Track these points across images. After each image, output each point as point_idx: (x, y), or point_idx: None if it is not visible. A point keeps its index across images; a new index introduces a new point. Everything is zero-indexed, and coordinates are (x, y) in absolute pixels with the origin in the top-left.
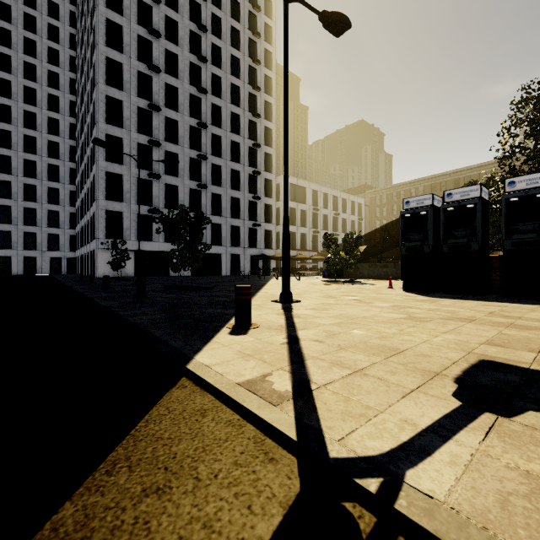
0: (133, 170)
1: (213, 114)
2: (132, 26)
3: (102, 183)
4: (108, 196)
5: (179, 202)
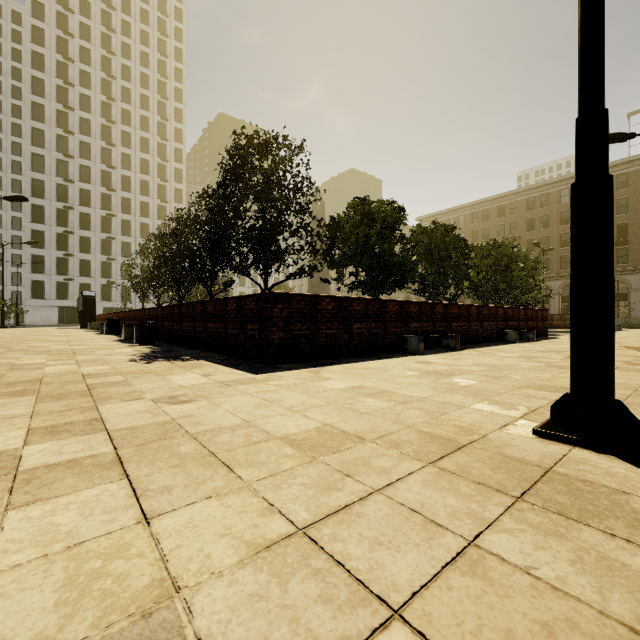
0: (53, 252)
1: (124, 204)
2: (52, 154)
3: (28, 262)
4: (33, 270)
5: (92, 271)
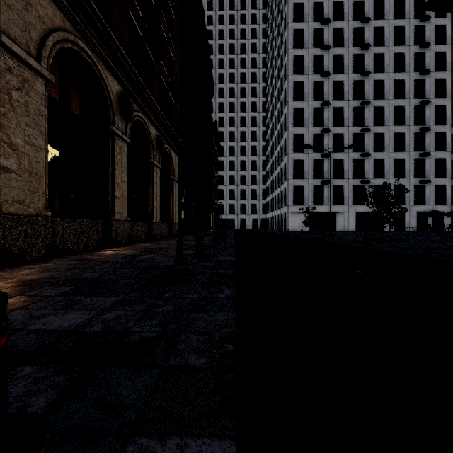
0: (310, 155)
1: (374, 89)
2: (309, 52)
3: (291, 168)
4: (294, 176)
5: (344, 172)
